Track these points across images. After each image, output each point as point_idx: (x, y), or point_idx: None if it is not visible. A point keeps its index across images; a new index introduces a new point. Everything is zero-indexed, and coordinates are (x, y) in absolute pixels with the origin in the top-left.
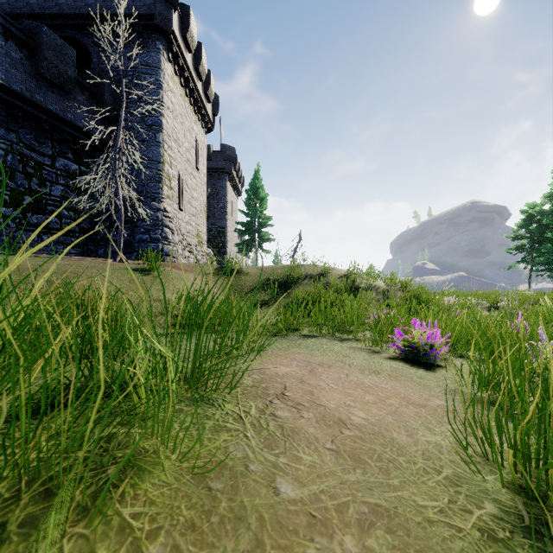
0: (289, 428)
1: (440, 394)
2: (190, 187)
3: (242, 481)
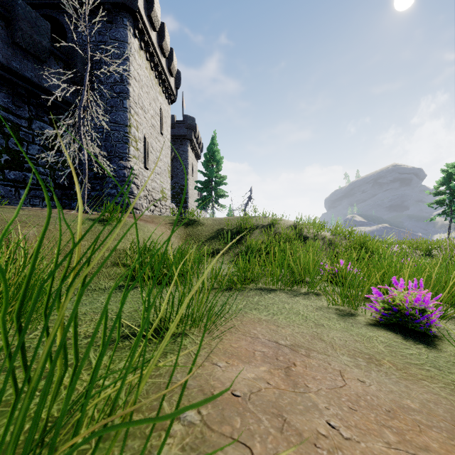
0: None
1: None
2: (155, 149)
3: None
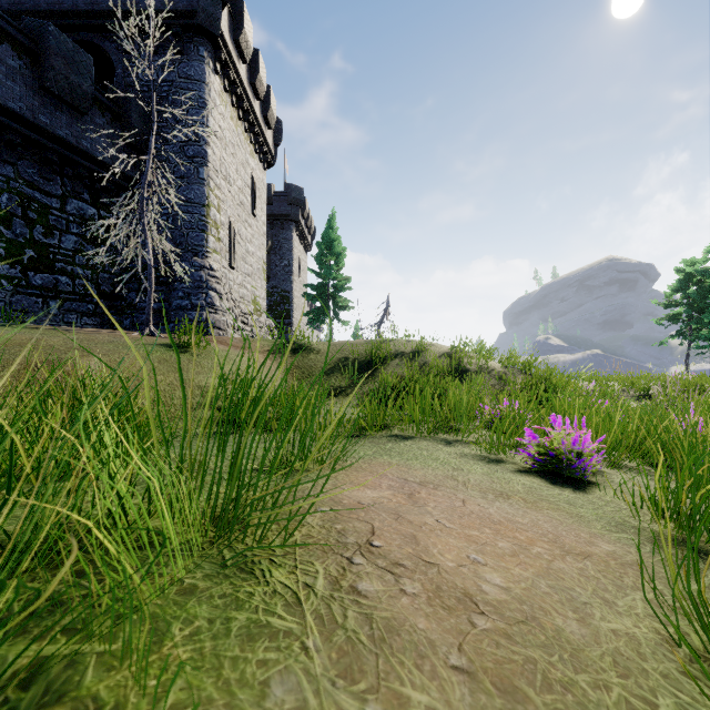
0: (382, 620)
1: (604, 532)
2: (244, 238)
3: None
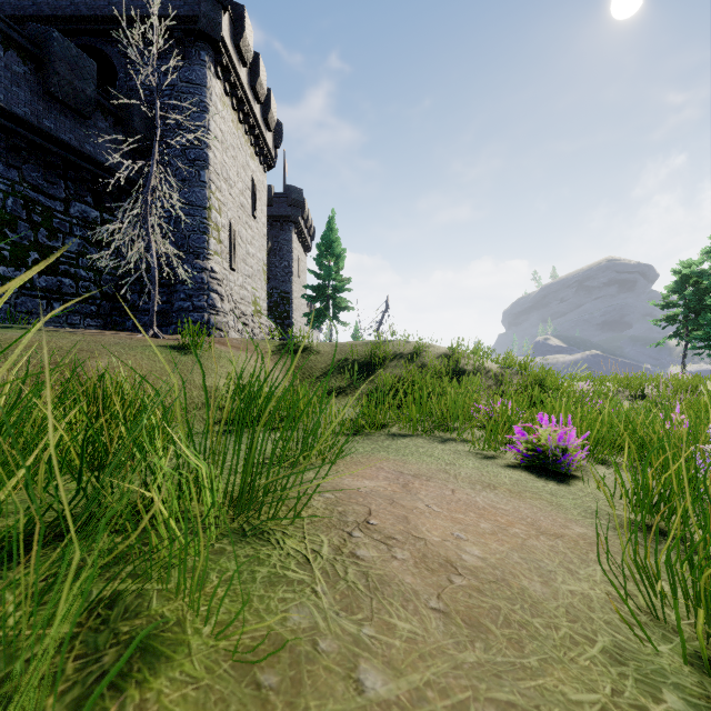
0: (376, 576)
1: (579, 518)
2: (245, 240)
3: (308, 670)
